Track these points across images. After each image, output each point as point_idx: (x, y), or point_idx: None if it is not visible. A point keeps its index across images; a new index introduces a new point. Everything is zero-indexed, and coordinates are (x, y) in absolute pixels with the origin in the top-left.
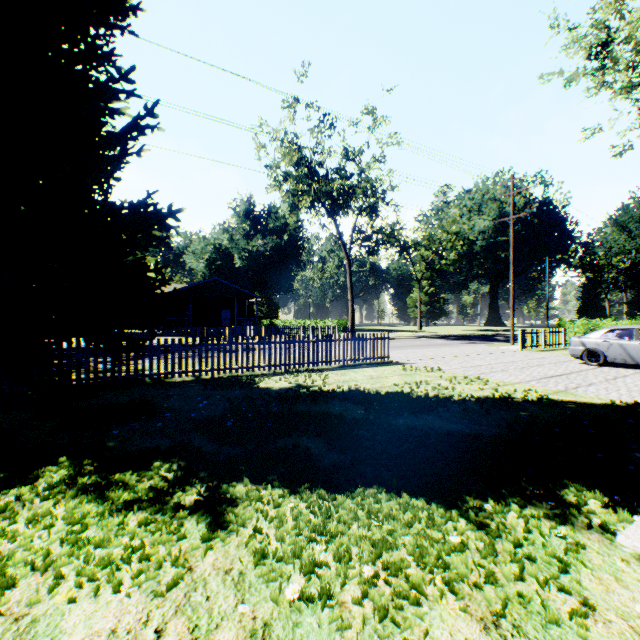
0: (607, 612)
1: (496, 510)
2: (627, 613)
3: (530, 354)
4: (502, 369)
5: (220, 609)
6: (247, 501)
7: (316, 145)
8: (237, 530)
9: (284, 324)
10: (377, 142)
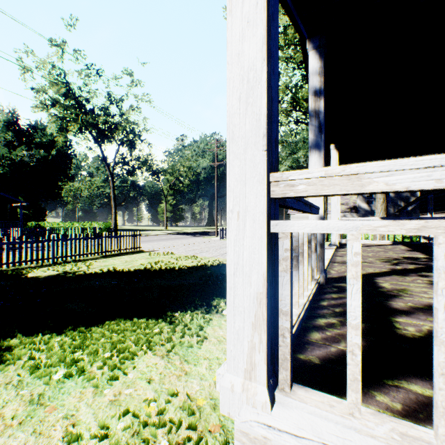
0: (212, 338)
1: (181, 315)
2: (218, 336)
3: (224, 241)
4: (207, 250)
5: (5, 399)
6: (22, 346)
7: (84, 85)
8: (14, 362)
9: (52, 226)
10: (135, 96)
